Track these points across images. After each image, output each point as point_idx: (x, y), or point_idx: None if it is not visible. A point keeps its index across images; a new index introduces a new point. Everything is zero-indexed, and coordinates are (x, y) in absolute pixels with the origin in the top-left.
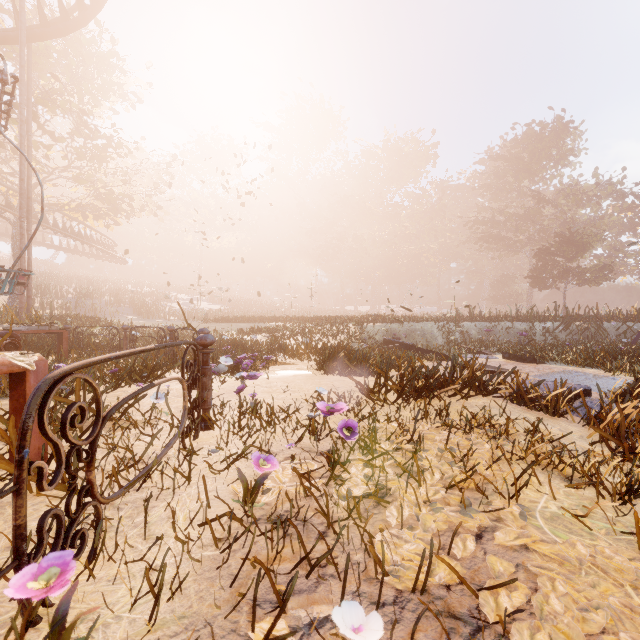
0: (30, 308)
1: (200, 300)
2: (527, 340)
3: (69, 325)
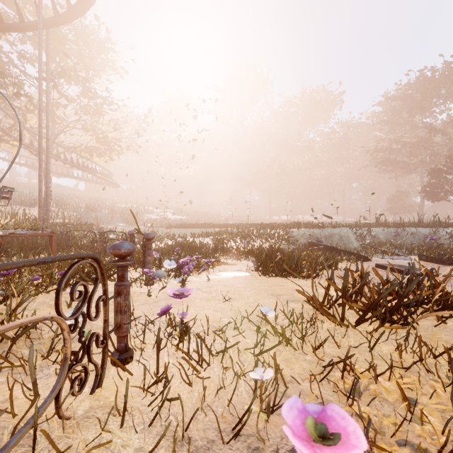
0: (48, 218)
1: (166, 212)
2: (431, 243)
3: (63, 230)
